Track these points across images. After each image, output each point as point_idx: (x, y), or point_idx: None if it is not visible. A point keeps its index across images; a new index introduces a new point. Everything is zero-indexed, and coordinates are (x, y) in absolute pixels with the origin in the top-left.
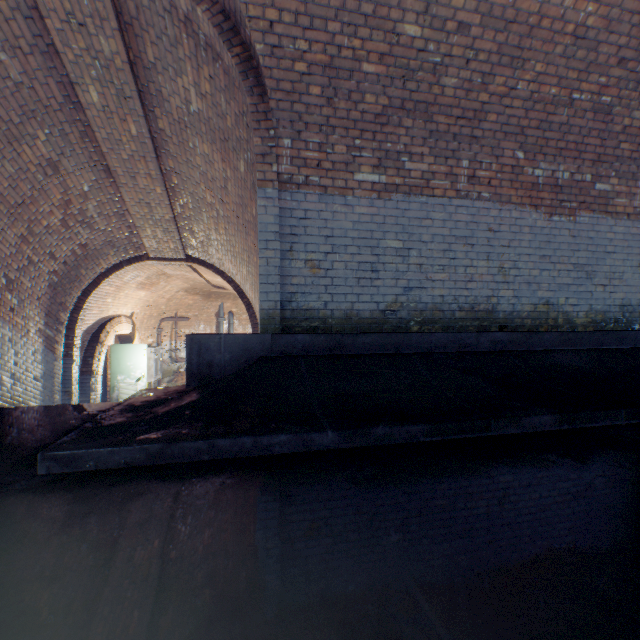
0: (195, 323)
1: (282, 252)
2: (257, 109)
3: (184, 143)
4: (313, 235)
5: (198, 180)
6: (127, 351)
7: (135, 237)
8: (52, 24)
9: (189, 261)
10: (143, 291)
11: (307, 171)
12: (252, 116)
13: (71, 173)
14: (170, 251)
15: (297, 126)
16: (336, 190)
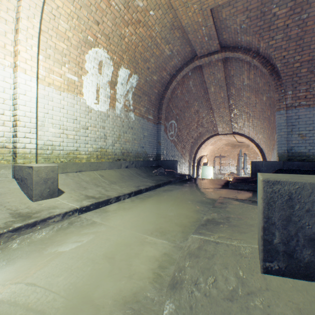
0: (227, 158)
1: (287, 132)
2: (276, 84)
3: (239, 94)
4: (302, 124)
5: (242, 105)
6: (205, 168)
7: (214, 128)
8: (205, 76)
9: (233, 134)
10: (211, 146)
11: (299, 101)
12: (274, 87)
13: (200, 112)
14: (226, 131)
15: (294, 85)
16: (314, 105)
